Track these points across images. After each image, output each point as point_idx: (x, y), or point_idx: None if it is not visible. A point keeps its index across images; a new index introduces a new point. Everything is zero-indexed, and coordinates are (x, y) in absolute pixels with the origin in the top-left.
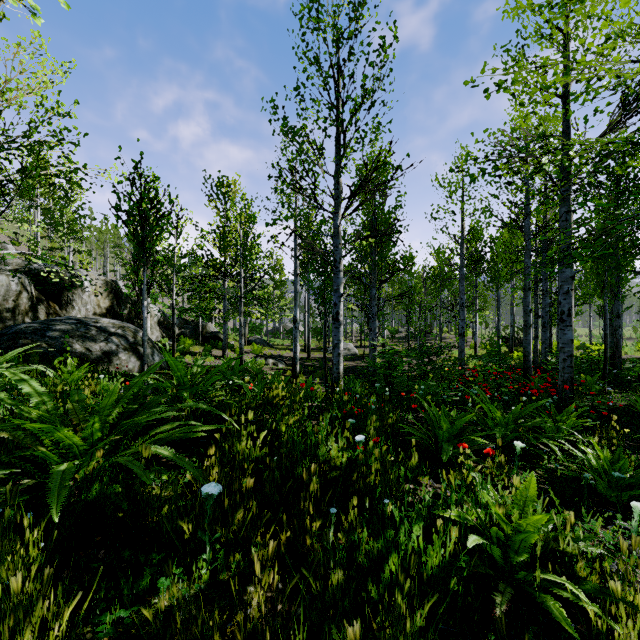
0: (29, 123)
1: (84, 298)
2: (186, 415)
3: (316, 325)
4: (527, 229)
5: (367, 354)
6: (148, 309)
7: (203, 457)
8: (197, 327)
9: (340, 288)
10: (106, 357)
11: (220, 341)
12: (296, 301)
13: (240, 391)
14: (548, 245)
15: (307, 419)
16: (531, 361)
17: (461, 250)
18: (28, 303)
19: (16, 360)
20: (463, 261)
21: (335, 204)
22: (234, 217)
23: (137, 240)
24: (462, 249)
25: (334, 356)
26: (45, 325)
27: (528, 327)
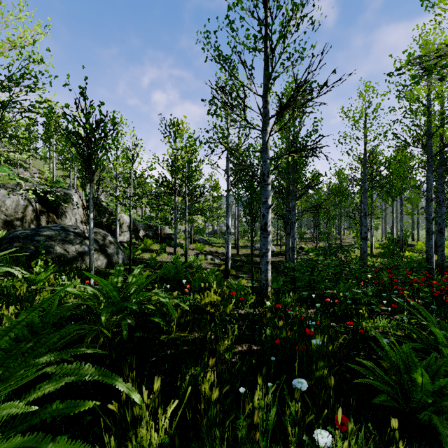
0: (7, 67)
1: (74, 210)
2: (101, 344)
3: (243, 228)
4: (429, 147)
5: (282, 251)
6: (118, 218)
7: (98, 427)
8: (157, 230)
9: (268, 200)
10: (80, 256)
11: (173, 241)
12: (228, 211)
13: (181, 287)
14: (446, 162)
15: (237, 341)
16: (433, 263)
17: (364, 168)
18: (33, 214)
19: (5, 260)
20: (366, 178)
21: (263, 121)
22: (180, 147)
23: (83, 158)
24: (365, 168)
25: (262, 264)
26: (35, 231)
27: (430, 233)
